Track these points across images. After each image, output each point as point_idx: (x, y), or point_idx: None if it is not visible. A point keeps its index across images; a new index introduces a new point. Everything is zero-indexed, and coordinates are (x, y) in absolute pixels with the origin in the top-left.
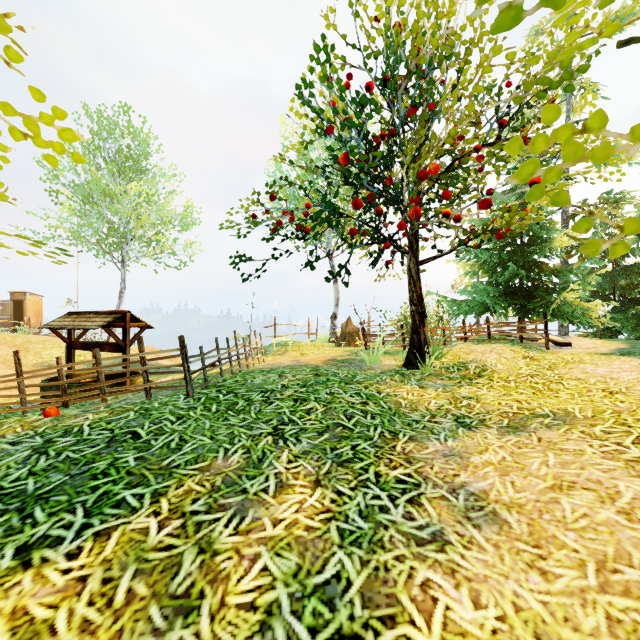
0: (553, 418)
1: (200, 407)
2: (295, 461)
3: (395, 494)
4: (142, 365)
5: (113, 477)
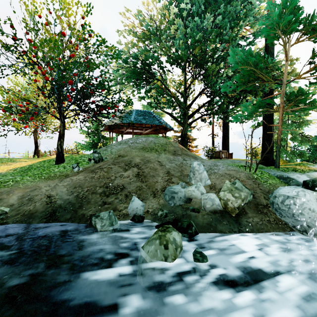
0: None
1: None
2: None
3: None
4: None
5: None
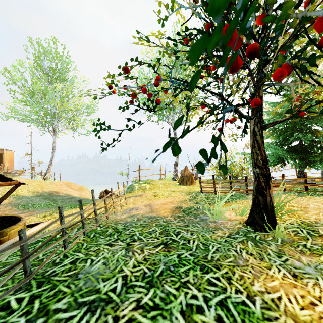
0: None
1: None
2: None
3: None
4: None
5: None
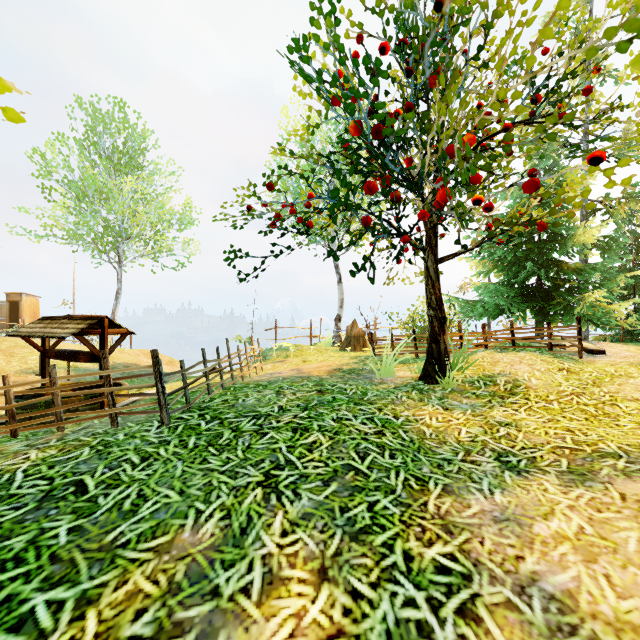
0: (628, 460)
1: (174, 441)
2: (292, 532)
3: (437, 596)
4: (106, 386)
5: (28, 566)
